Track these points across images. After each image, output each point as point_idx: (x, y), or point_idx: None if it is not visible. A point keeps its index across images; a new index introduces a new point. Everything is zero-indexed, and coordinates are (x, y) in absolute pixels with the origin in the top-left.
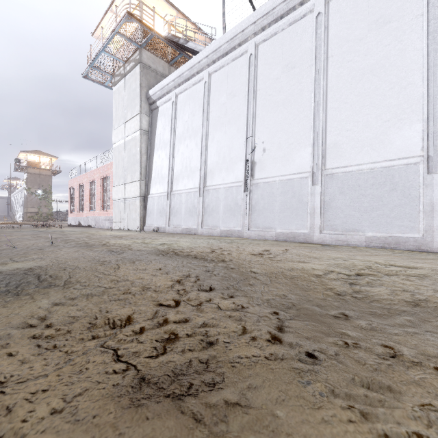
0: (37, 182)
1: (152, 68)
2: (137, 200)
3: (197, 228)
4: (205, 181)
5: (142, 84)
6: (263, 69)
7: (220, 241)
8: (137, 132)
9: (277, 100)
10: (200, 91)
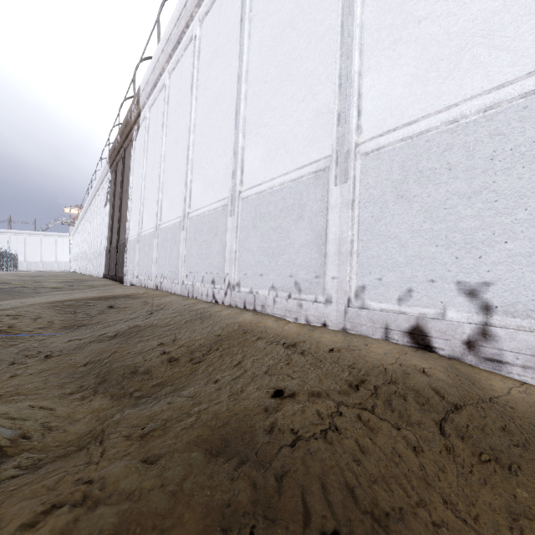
0: None
1: None
2: None
3: None
4: None
5: None
6: None
7: None
8: None
9: None
10: None
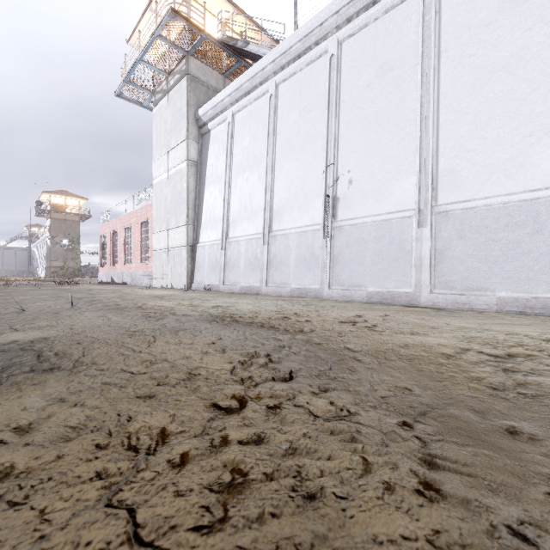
0: (63, 229)
1: (203, 81)
2: (183, 251)
3: (260, 286)
4: (271, 224)
5: (189, 102)
6: (348, 74)
7: (292, 303)
8: (183, 163)
9: (368, 114)
10: (264, 107)
